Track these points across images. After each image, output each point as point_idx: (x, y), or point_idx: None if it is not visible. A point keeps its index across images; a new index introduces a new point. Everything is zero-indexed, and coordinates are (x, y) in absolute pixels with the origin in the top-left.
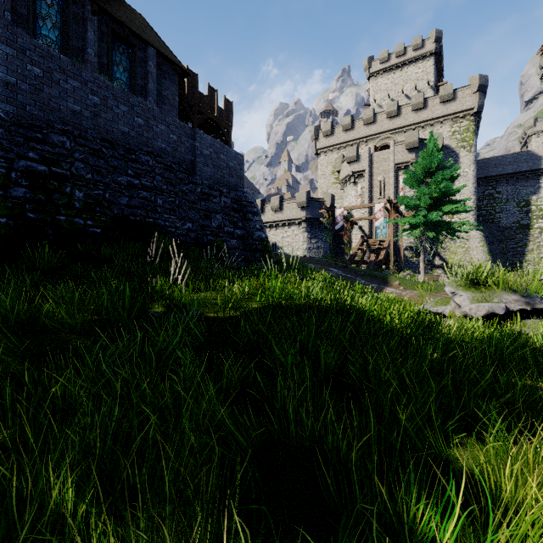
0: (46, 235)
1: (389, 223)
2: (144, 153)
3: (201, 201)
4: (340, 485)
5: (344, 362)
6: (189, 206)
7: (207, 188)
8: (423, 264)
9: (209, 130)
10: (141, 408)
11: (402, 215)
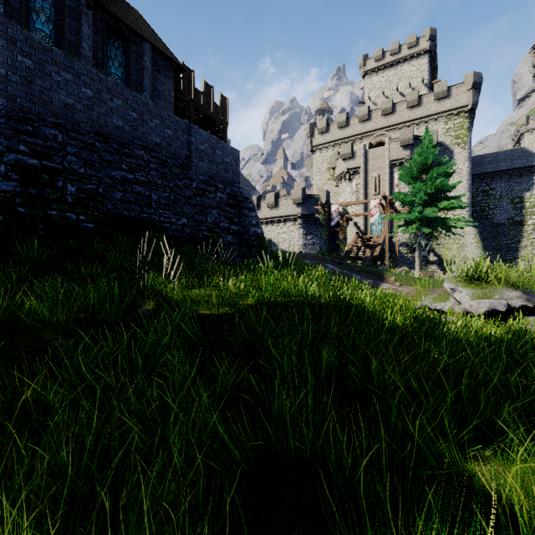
0: (36, 230)
1: (383, 219)
2: (139, 147)
3: (196, 196)
4: (347, 510)
5: (345, 363)
6: (184, 201)
7: (202, 184)
8: (419, 260)
9: (205, 126)
10: (124, 417)
11: (397, 212)
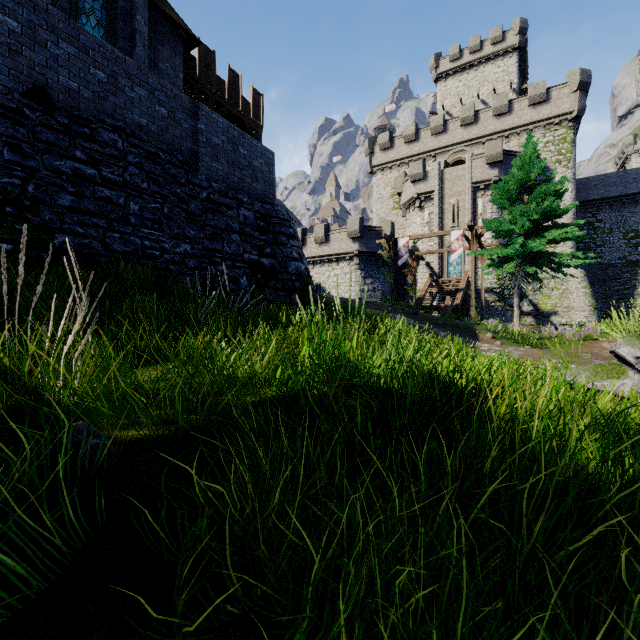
0: None
1: (464, 258)
2: (108, 127)
3: (207, 212)
4: None
5: None
6: (187, 219)
7: (217, 194)
8: (518, 310)
9: None
10: None
11: (483, 248)
